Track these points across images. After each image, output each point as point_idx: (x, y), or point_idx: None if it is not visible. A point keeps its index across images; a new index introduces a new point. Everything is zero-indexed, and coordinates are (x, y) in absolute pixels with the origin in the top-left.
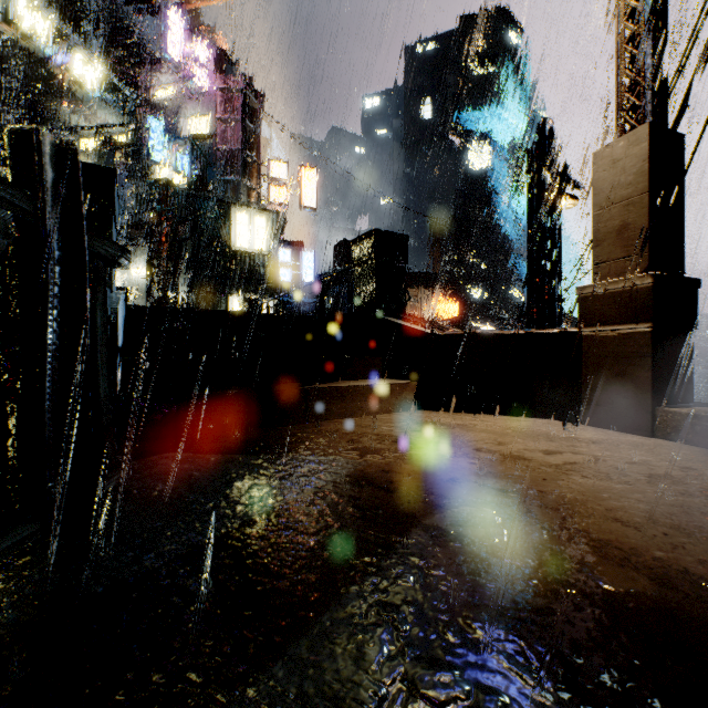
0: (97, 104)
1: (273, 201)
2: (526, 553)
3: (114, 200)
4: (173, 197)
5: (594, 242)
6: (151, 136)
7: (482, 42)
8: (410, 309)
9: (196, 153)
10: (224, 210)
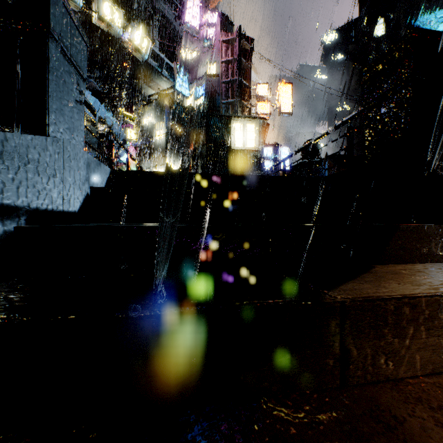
0: (160, 78)
1: (260, 113)
2: None
3: (47, 12)
4: (194, 118)
5: None
6: (181, 79)
7: None
8: None
9: (209, 87)
10: (226, 123)
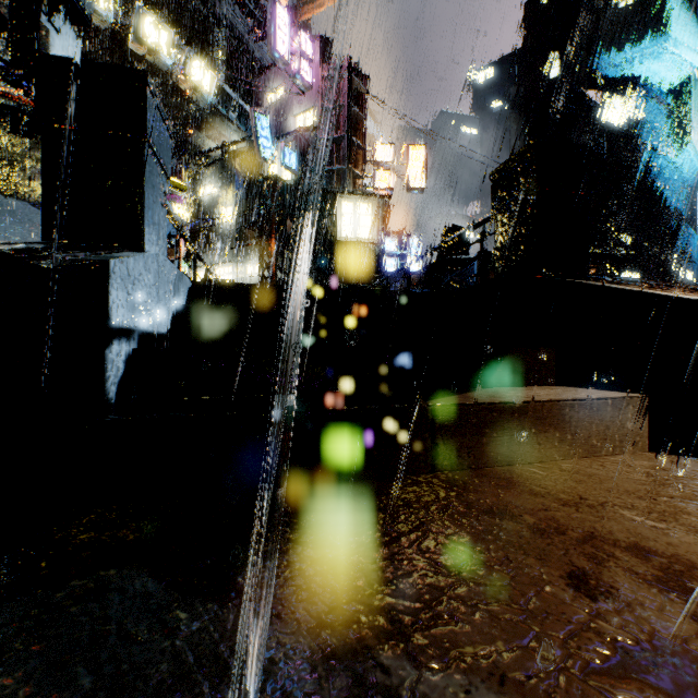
0: (225, 125)
1: (379, 187)
2: None
3: (144, 118)
4: (281, 192)
5: None
6: (261, 134)
7: None
8: None
9: (303, 146)
10: (329, 201)
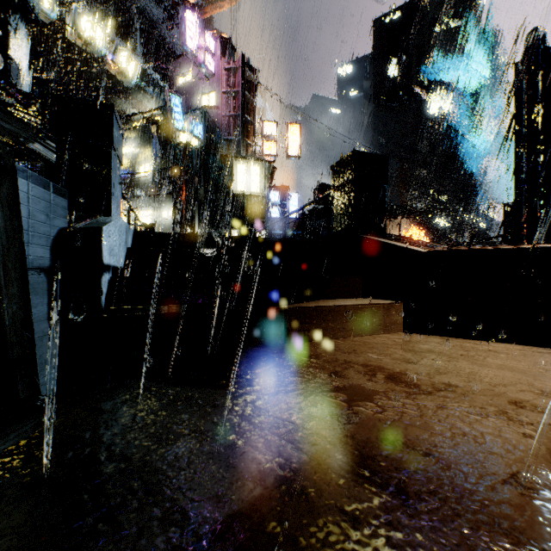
0: (143, 96)
1: (266, 154)
2: None
3: (112, 133)
4: (190, 155)
5: None
6: (174, 110)
7: (445, 2)
8: None
9: (207, 120)
10: (227, 163)
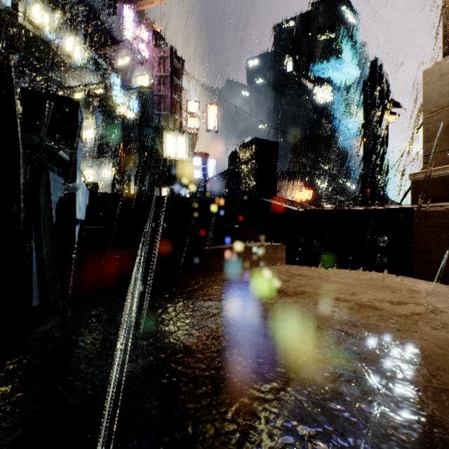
0: (84, 71)
1: (190, 127)
2: (407, 422)
3: (78, 121)
4: (127, 126)
5: (424, 139)
6: (113, 88)
7: (326, 18)
8: (278, 195)
9: (141, 98)
10: (158, 133)
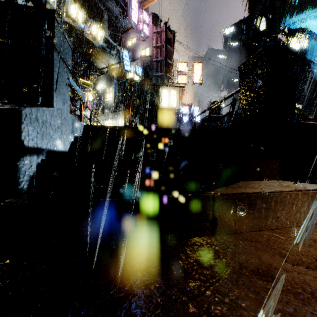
0: (109, 56)
1: (180, 83)
2: None
3: (53, 35)
4: (134, 86)
5: None
6: (125, 59)
7: None
8: None
9: (144, 64)
10: (156, 89)
